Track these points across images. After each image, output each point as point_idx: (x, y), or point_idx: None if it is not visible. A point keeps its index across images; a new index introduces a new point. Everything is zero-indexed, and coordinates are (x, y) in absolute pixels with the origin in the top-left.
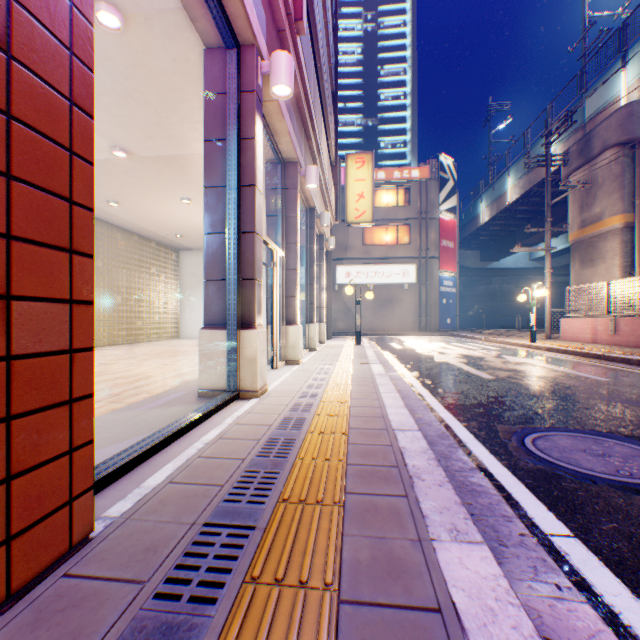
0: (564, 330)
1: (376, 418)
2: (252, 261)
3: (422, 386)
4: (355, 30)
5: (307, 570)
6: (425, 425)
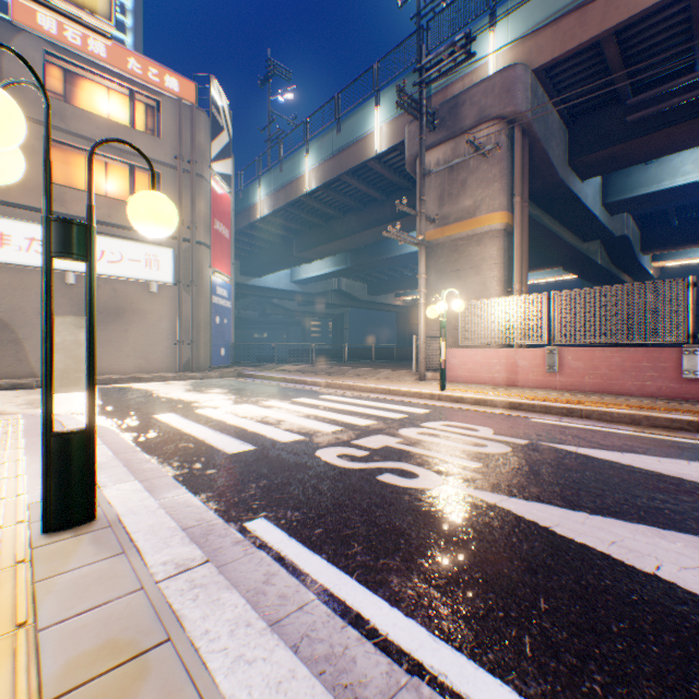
0: (452, 366)
1: None
2: None
3: None
4: None
5: None
6: None
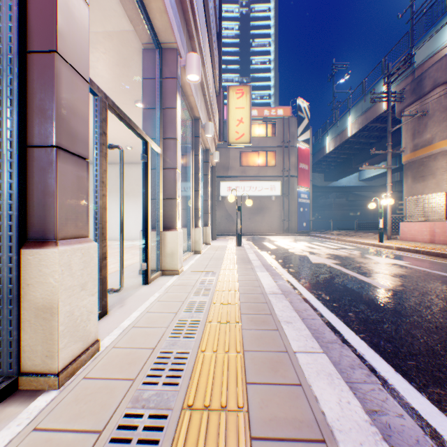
0: (403, 232)
1: None
2: (49, 109)
3: (324, 306)
4: (234, 12)
5: None
6: None
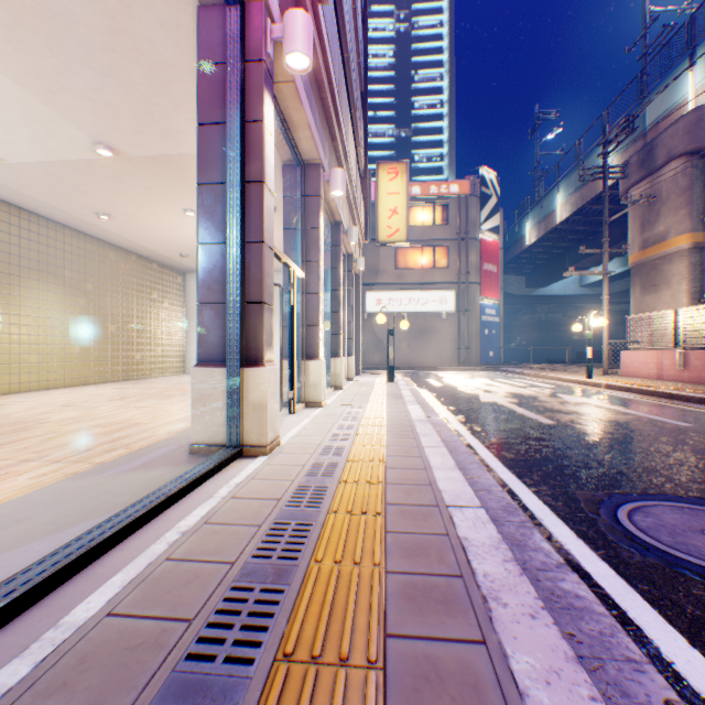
0: (624, 364)
1: (421, 487)
2: (259, 279)
3: (471, 434)
4: (386, 30)
5: None
6: (483, 492)
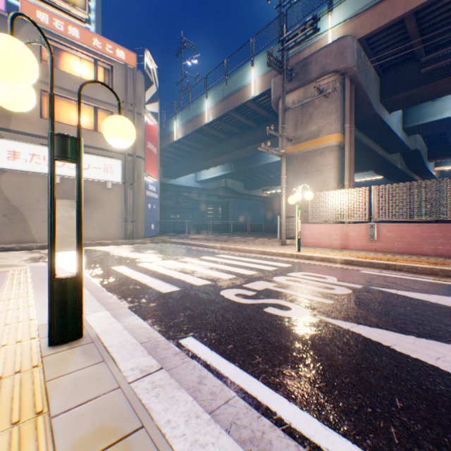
0: (304, 236)
1: None
2: None
3: None
4: None
5: None
6: None
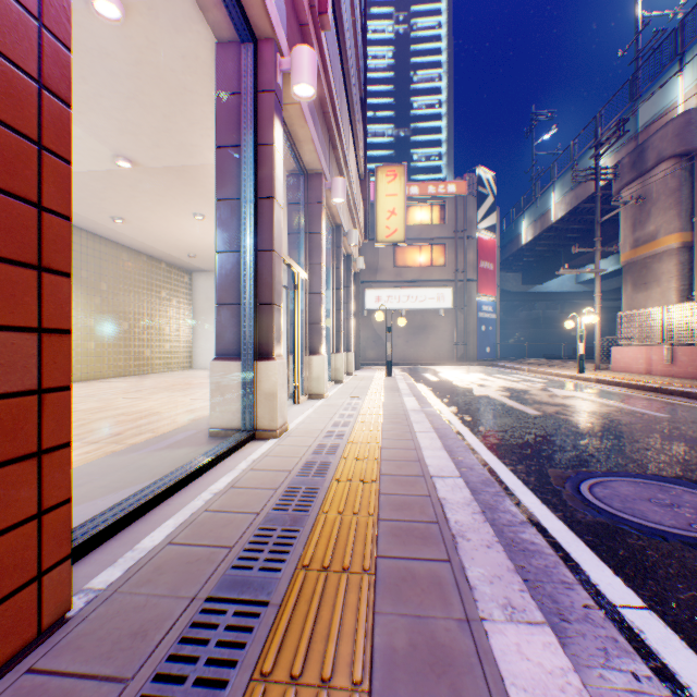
0: (615, 360)
1: (411, 462)
2: (270, 283)
3: (461, 423)
4: (386, 32)
5: (330, 663)
6: (466, 469)
